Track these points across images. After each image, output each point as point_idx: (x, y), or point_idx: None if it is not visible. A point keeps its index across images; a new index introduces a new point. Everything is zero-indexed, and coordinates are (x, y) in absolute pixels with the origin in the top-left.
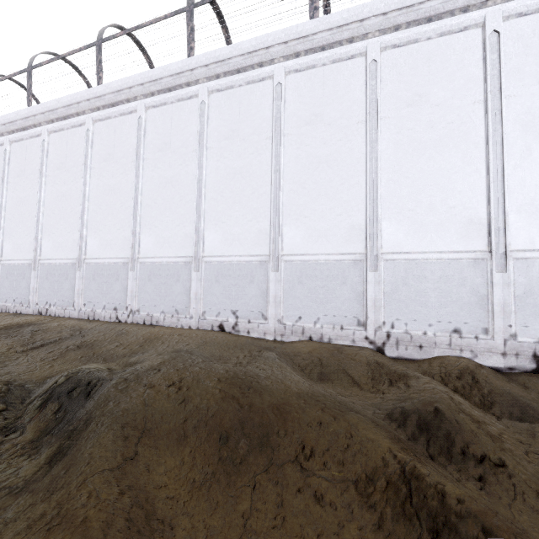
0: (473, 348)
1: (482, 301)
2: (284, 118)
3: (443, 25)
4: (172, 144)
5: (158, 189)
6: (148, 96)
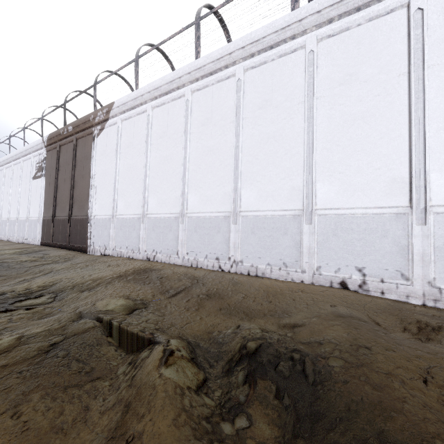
0: None
1: None
2: (425, 48)
3: None
4: (273, 100)
5: (259, 145)
6: (247, 58)
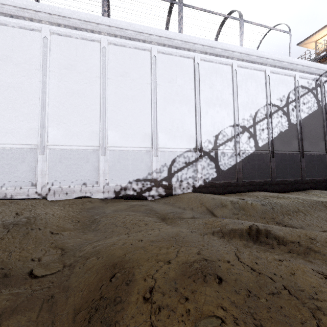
0: (91, 191)
1: (96, 169)
2: None
3: (83, 34)
4: None
5: None
6: None
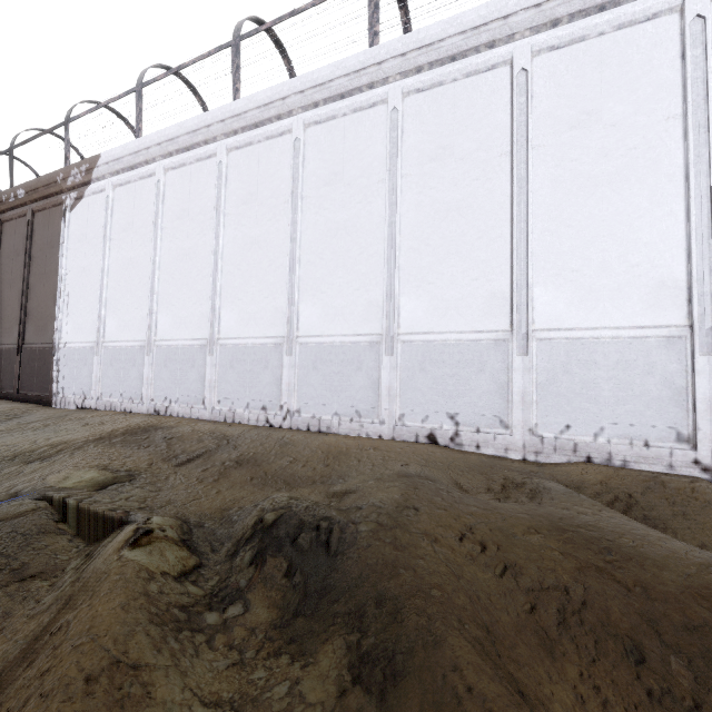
0: None
1: None
2: (530, 122)
3: None
4: (345, 174)
5: (325, 238)
6: (309, 108)
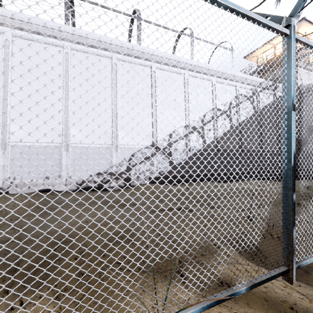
0: (54, 184)
1: (59, 164)
2: None
3: (45, 39)
4: None
5: None
6: None
